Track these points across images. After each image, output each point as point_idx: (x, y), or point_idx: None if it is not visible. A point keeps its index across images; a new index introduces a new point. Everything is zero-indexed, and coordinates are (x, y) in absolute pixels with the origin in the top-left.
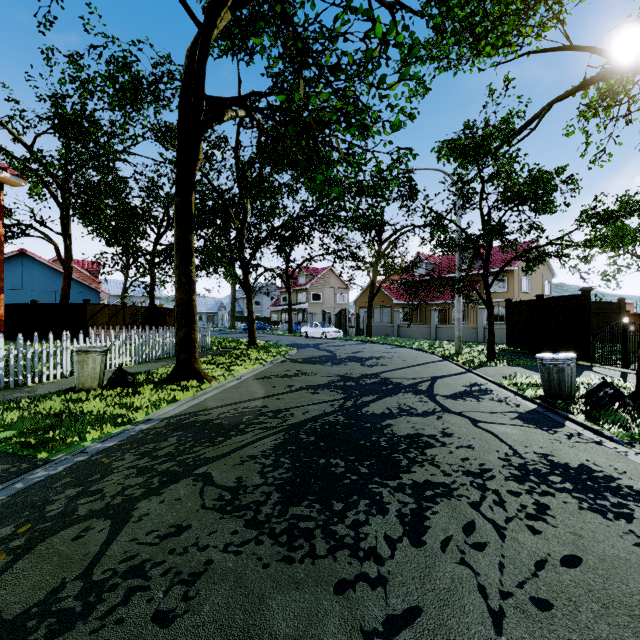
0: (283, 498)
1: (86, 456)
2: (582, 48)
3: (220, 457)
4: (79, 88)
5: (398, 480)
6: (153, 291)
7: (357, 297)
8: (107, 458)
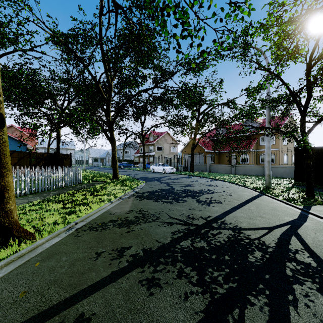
0: None
1: None
2: None
3: None
4: None
5: None
6: (59, 144)
7: (183, 148)
8: None
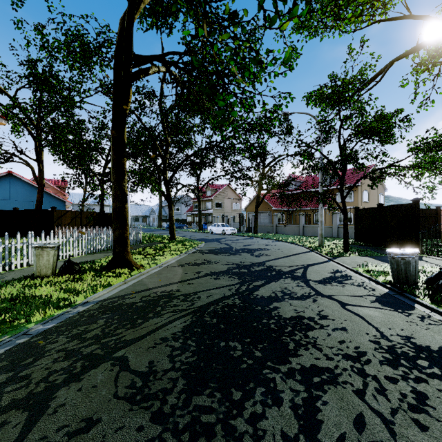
0: (188, 385)
1: (27, 338)
2: (419, 17)
3: (137, 339)
4: (41, 49)
5: (288, 365)
6: (103, 201)
7: (247, 205)
8: (43, 340)
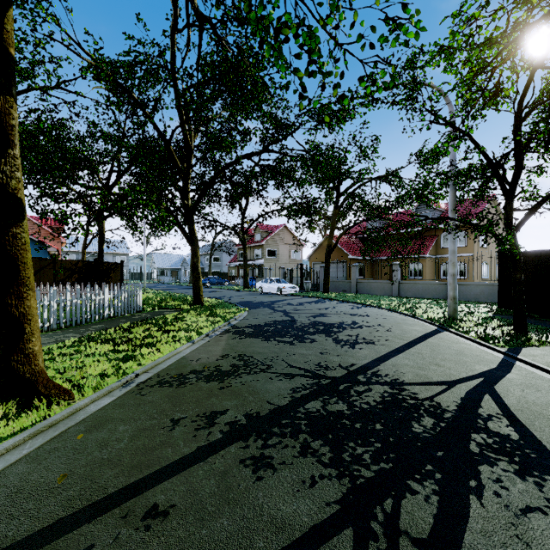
0: None
1: None
2: None
3: None
4: None
5: None
6: (102, 245)
7: (312, 253)
8: None
